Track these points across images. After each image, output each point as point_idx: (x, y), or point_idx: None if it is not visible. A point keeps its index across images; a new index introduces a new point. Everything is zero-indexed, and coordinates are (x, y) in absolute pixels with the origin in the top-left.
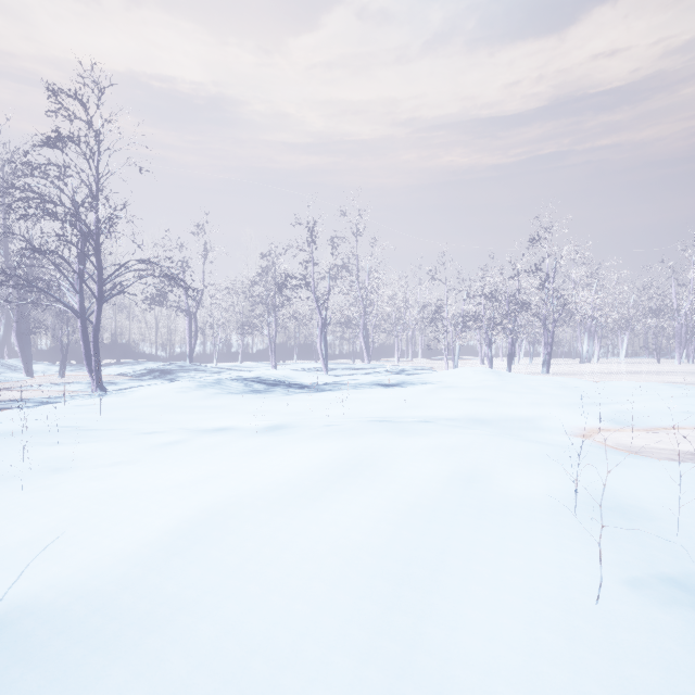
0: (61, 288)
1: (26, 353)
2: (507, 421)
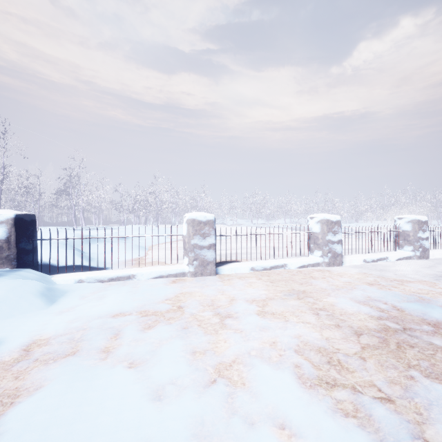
0: None
1: None
2: None
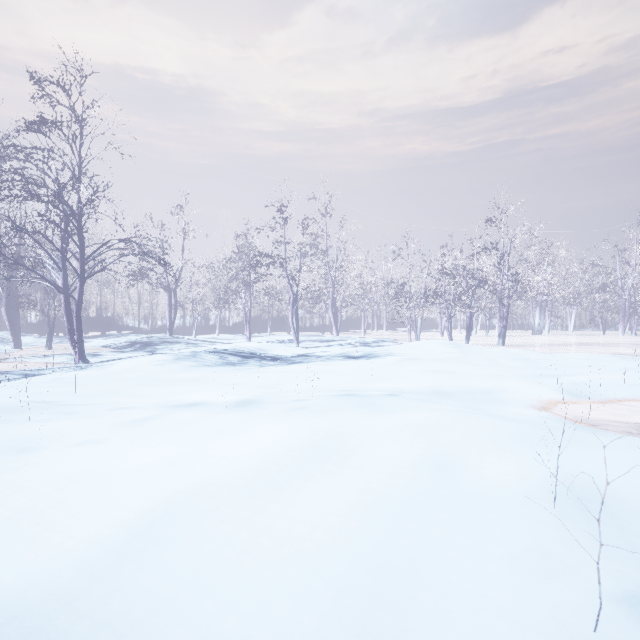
0: (45, 265)
1: (15, 326)
2: (469, 394)
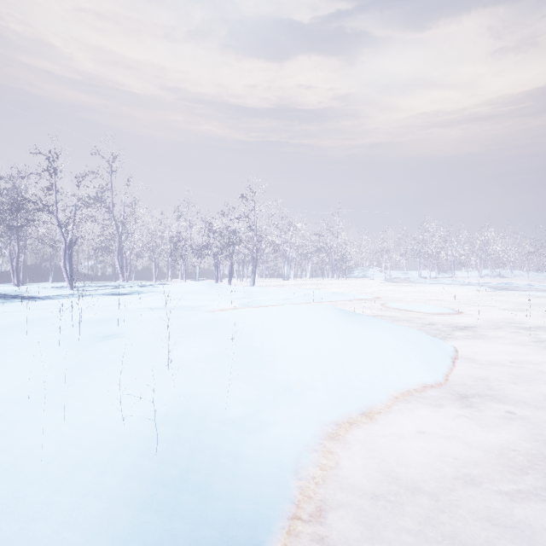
0: None
1: None
2: (177, 308)
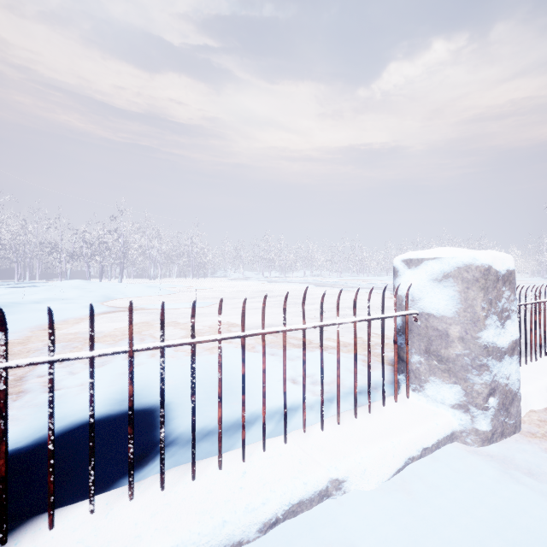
0: None
1: None
2: None
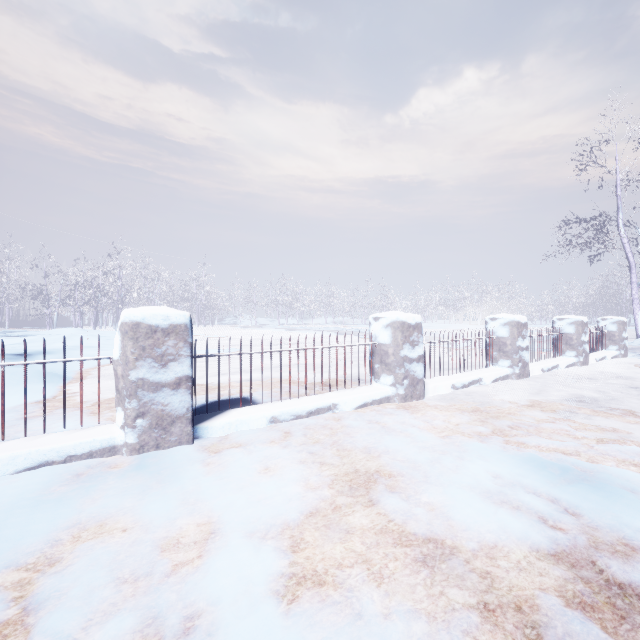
0: None
1: None
2: None
